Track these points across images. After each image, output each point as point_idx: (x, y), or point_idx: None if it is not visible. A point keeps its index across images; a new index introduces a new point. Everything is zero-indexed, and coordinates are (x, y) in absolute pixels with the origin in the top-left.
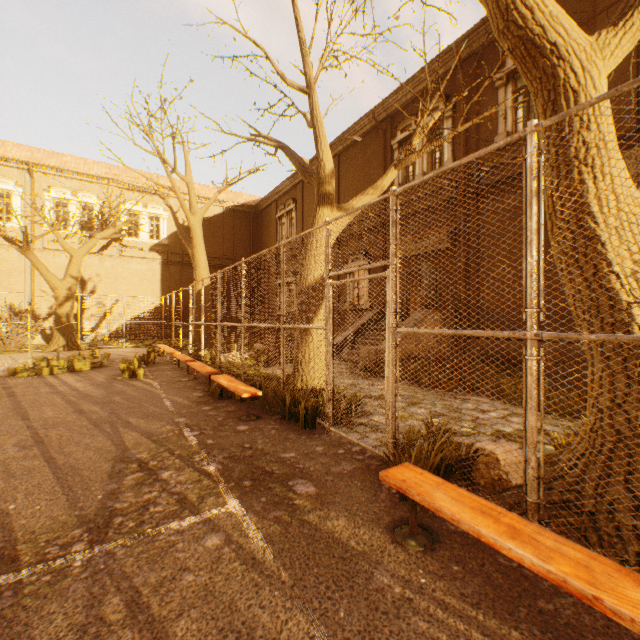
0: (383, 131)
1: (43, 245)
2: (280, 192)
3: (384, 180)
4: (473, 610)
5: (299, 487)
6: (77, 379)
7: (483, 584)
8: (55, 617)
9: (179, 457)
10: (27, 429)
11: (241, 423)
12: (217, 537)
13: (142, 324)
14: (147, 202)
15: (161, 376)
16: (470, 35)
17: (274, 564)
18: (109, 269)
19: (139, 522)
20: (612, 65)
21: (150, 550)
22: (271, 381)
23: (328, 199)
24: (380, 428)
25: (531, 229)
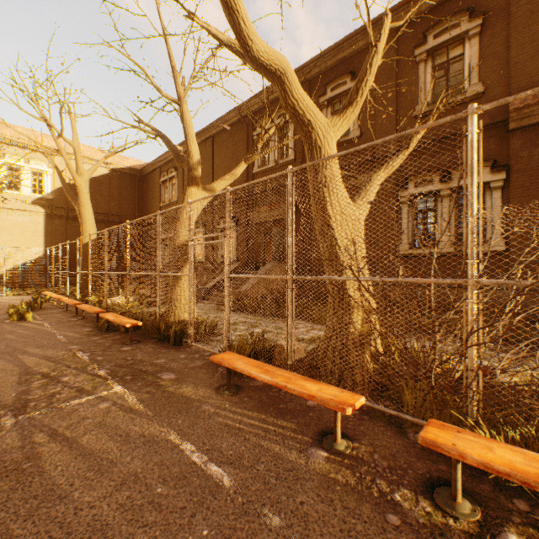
0: (247, 124)
1: None
2: (163, 160)
3: (237, 170)
4: (248, 412)
5: (165, 376)
6: None
7: (257, 403)
8: (1, 446)
9: (75, 369)
10: None
11: (125, 346)
12: (107, 403)
13: (24, 273)
14: (29, 158)
15: (50, 318)
16: (304, 68)
17: (144, 409)
18: None
19: (49, 403)
20: (340, 135)
21: (61, 413)
22: (151, 316)
23: (195, 181)
24: (222, 338)
25: (289, 222)
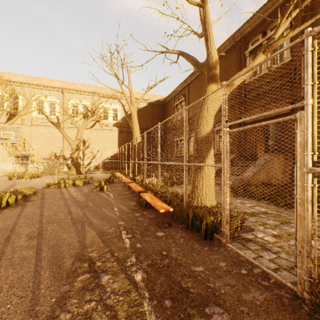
0: (239, 47)
1: (68, 125)
2: (176, 92)
3: (254, 62)
4: None
5: (217, 319)
6: (75, 190)
7: None
8: None
9: (116, 259)
10: (38, 223)
11: (159, 229)
12: None
13: (109, 162)
14: (111, 102)
15: (115, 190)
16: None
17: None
18: (95, 135)
19: None
20: None
21: None
22: (176, 198)
23: (215, 79)
24: (287, 260)
25: None
